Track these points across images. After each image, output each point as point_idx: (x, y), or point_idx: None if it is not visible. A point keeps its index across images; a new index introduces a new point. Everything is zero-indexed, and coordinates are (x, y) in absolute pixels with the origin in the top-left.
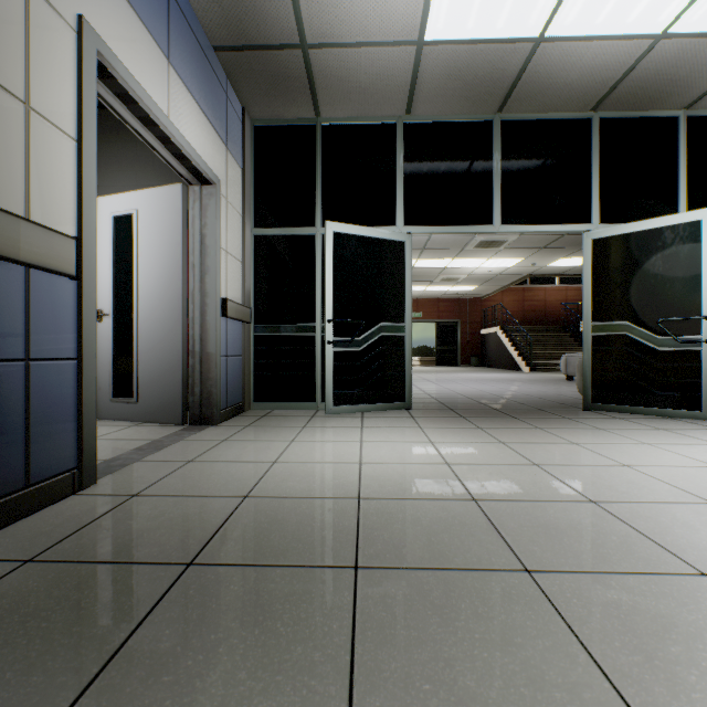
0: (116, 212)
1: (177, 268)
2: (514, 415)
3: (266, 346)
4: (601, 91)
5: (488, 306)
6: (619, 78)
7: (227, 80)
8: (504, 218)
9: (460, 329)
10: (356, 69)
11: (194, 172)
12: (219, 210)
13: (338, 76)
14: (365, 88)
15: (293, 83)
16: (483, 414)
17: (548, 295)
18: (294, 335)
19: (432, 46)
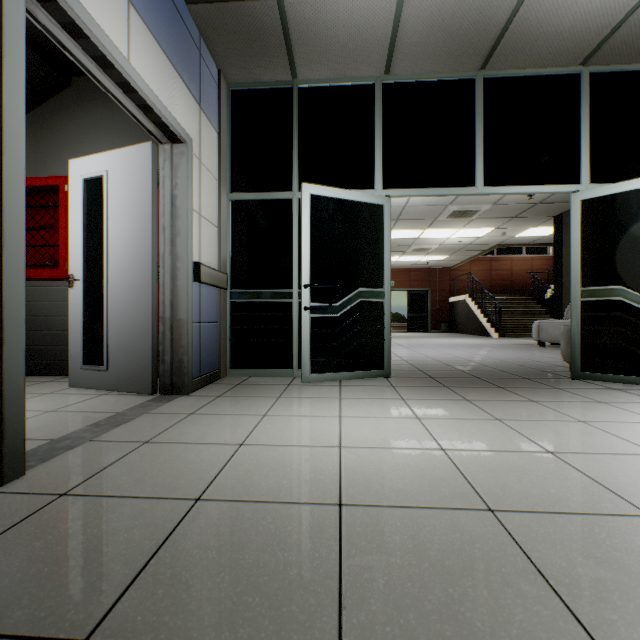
0: (87, 174)
1: (146, 231)
2: (500, 385)
3: (243, 312)
4: (594, 41)
5: (457, 275)
6: (615, 25)
7: (200, 37)
8: (487, 179)
9: (430, 297)
10: (333, 21)
11: (163, 128)
12: (190, 170)
13: (315, 31)
14: (342, 45)
15: (268, 40)
16: (466, 383)
17: (514, 265)
18: (270, 301)
19: None
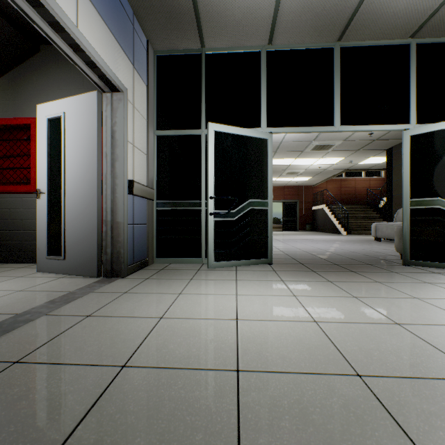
0: (50, 115)
1: (93, 157)
2: (352, 270)
3: (165, 217)
4: (420, 19)
5: (317, 191)
6: (436, 8)
7: (133, 15)
8: (342, 120)
9: (298, 206)
10: (231, 3)
11: (105, 80)
12: (126, 112)
13: (218, 11)
14: (238, 21)
15: (183, 18)
16: (328, 268)
17: (357, 184)
18: (185, 208)
19: None
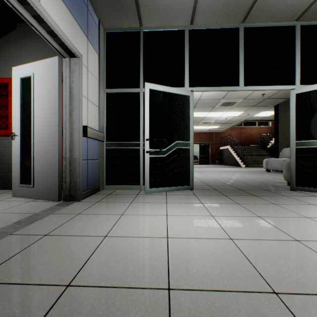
0: (22, 75)
1: (55, 107)
2: (253, 194)
3: (112, 154)
4: (304, 6)
5: (224, 136)
6: None
7: None
8: (245, 82)
9: (210, 147)
10: None
11: (64, 47)
12: (81, 73)
13: None
14: (167, 6)
15: (126, 2)
16: (235, 193)
17: (252, 131)
18: (128, 148)
19: None
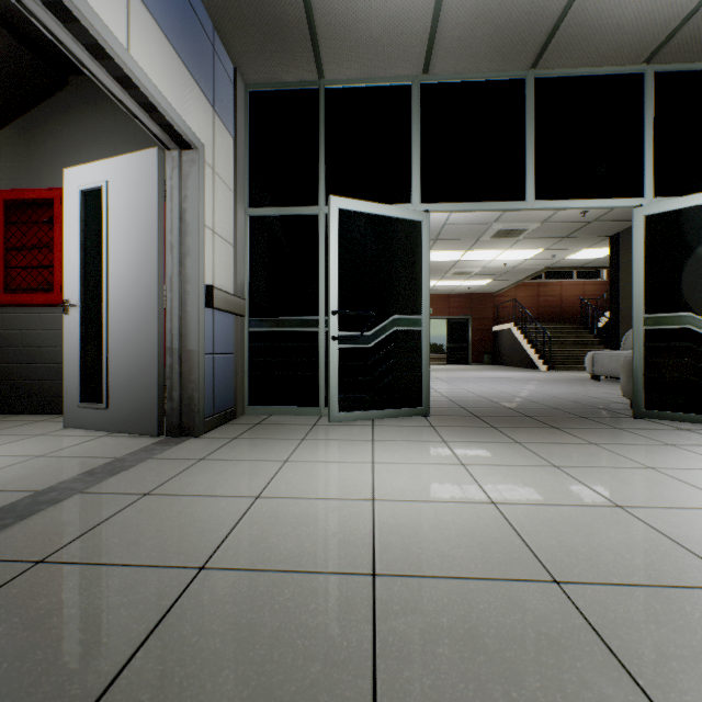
0: (84, 185)
1: (152, 249)
2: (553, 425)
3: (262, 342)
4: (660, 35)
5: (501, 302)
6: (684, 17)
7: (213, 30)
8: (538, 192)
9: (471, 326)
10: (365, 11)
11: (170, 132)
12: (202, 180)
13: (344, 23)
14: (375, 39)
15: (291, 33)
16: (515, 423)
17: (564, 290)
18: (294, 330)
19: None
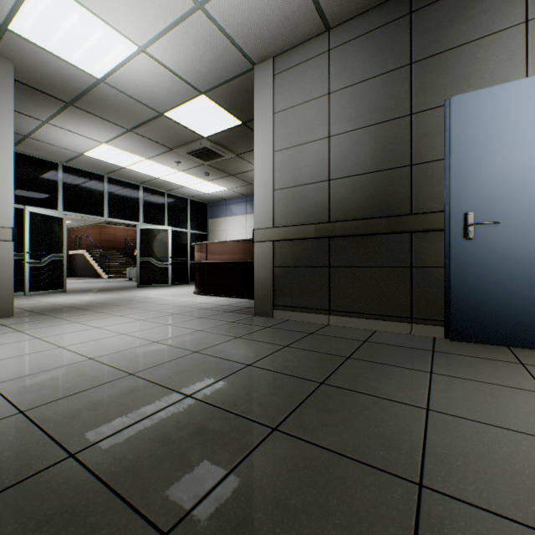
0: None
1: None
2: (114, 290)
3: None
4: (143, 181)
5: (76, 235)
6: (148, 180)
7: None
8: (109, 215)
9: None
10: (49, 148)
11: None
12: None
13: (37, 146)
14: (49, 152)
15: None
16: (102, 291)
17: (117, 232)
18: None
19: (87, 156)
